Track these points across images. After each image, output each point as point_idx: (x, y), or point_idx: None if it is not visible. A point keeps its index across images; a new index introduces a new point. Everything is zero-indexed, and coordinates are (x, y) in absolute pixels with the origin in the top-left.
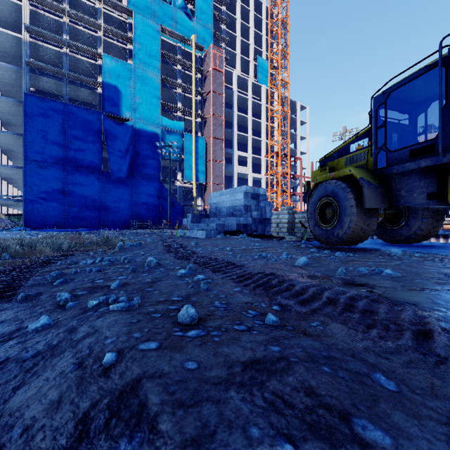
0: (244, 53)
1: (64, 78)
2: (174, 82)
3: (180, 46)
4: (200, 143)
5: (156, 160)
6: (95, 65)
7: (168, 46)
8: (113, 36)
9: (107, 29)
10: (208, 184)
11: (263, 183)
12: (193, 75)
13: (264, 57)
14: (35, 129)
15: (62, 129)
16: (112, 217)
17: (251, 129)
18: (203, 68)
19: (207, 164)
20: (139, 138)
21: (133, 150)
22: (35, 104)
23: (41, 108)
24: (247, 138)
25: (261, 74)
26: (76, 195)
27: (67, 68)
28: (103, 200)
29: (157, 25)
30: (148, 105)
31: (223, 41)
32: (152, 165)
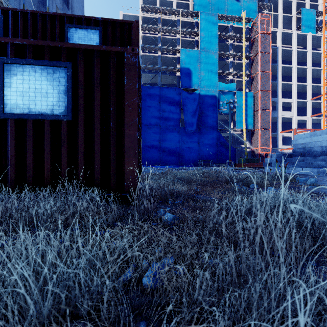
0: (284, 12)
1: (159, 71)
2: (227, 54)
3: (231, 25)
4: (248, 97)
5: (215, 115)
6: (175, 58)
7: (221, 28)
8: (186, 35)
9: (183, 31)
10: (255, 130)
11: (308, 124)
12: (243, 44)
13: (307, 7)
14: (146, 106)
15: (159, 103)
16: (186, 158)
17: (295, 77)
18: (251, 36)
19: (255, 113)
20: (203, 101)
21: (199, 110)
22: (146, 91)
23: (149, 93)
24: (291, 85)
25: (305, 24)
26: (166, 144)
27: (160, 65)
28: (181, 146)
29: (216, 15)
30: (209, 76)
31: (266, 8)
32: (212, 119)
